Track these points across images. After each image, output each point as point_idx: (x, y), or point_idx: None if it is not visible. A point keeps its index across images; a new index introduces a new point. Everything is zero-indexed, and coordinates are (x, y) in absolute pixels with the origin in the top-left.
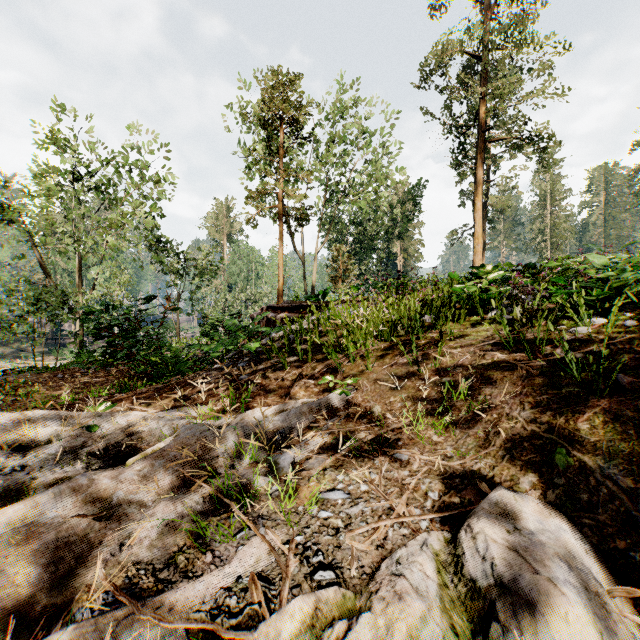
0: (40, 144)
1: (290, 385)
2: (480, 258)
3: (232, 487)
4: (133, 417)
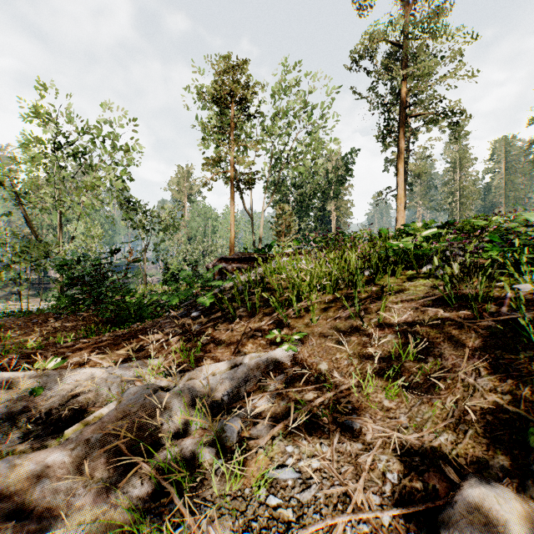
0: (24, 117)
1: (239, 337)
2: (402, 216)
3: (174, 462)
4: (82, 375)
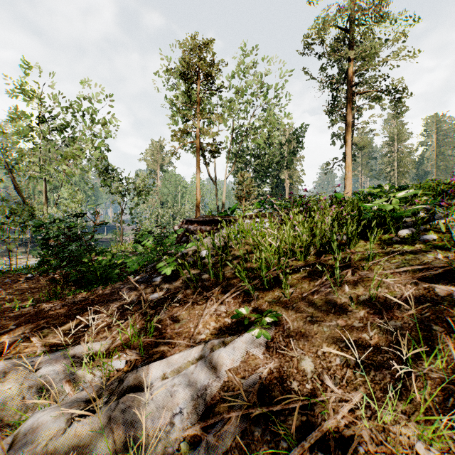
0: (11, 93)
1: (200, 311)
2: (350, 182)
3: None
4: None
